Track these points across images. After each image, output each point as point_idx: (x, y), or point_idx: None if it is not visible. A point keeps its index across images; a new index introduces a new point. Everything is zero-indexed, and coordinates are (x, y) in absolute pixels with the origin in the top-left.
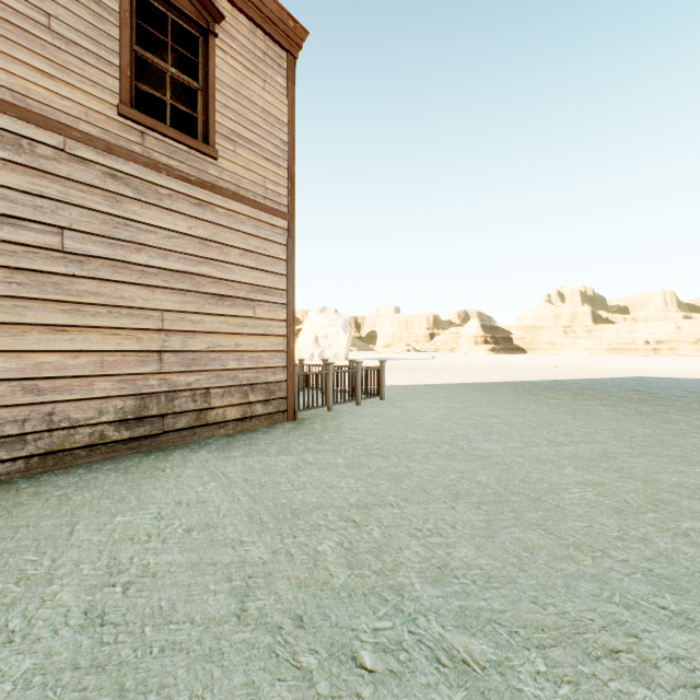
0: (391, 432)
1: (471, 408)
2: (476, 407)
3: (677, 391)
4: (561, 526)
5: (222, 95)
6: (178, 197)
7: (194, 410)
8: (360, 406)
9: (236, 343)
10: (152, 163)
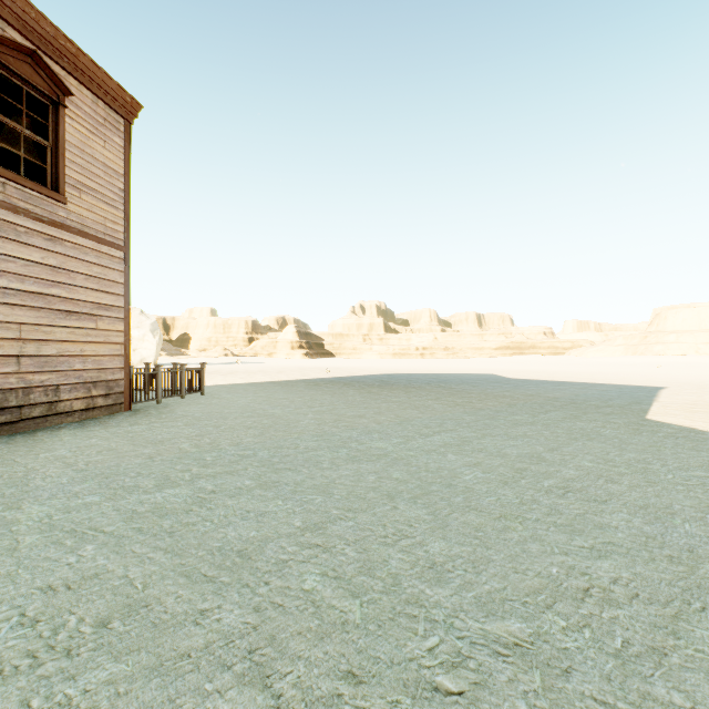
0: (212, 410)
1: (272, 395)
2: (275, 395)
3: (403, 380)
4: (293, 430)
5: (70, 153)
6: (34, 234)
7: (46, 402)
8: (185, 399)
9: (82, 350)
10: (12, 207)
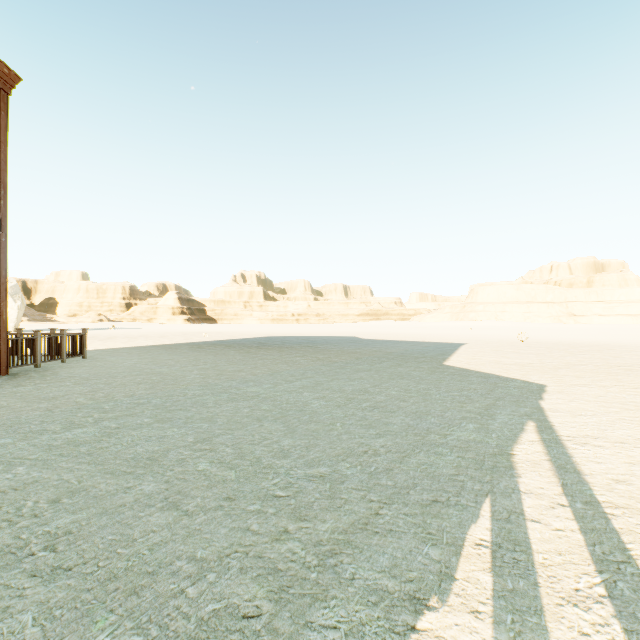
0: (99, 371)
1: (157, 357)
2: (160, 356)
3: (278, 342)
4: (181, 383)
5: None
6: None
7: None
8: (66, 363)
9: None
10: None
